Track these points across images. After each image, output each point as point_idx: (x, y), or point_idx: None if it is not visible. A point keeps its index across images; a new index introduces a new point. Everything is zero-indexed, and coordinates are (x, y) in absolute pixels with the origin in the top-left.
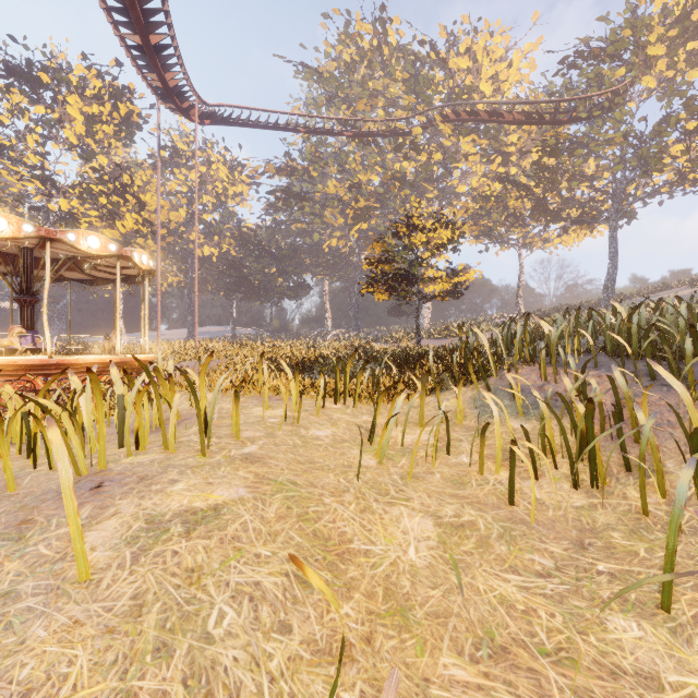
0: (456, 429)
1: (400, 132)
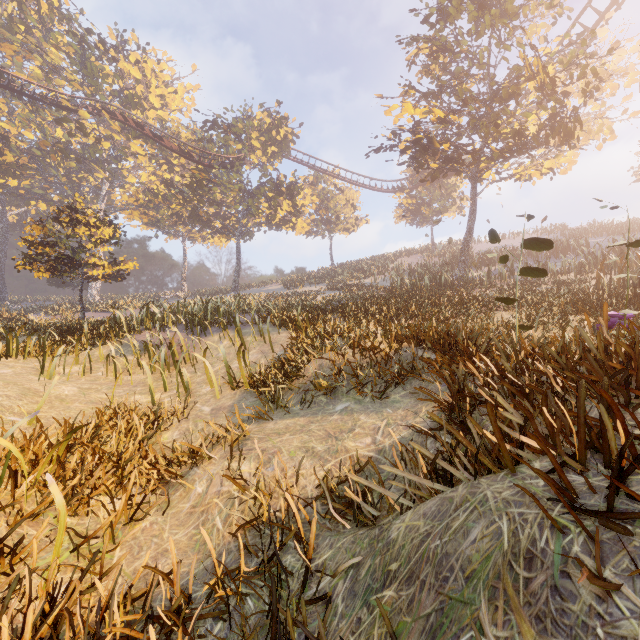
0: (99, 364)
1: (64, 106)
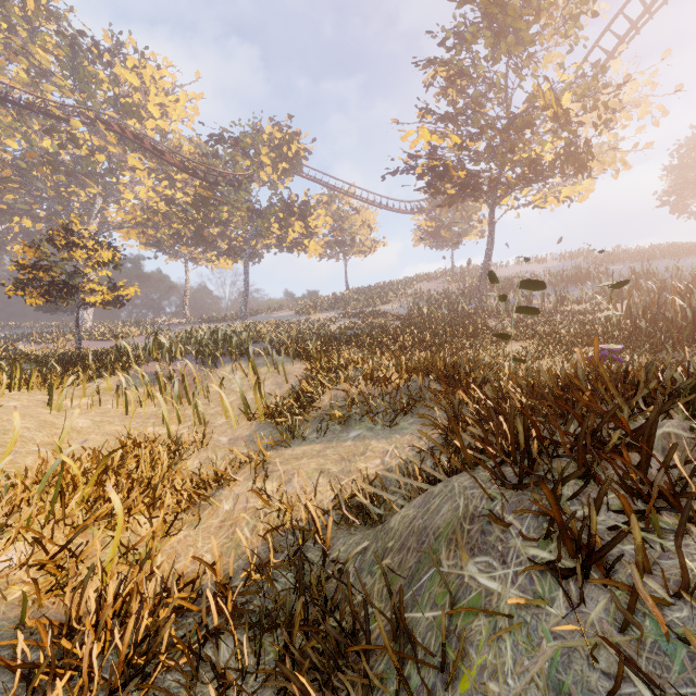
0: (107, 396)
1: (54, 115)
